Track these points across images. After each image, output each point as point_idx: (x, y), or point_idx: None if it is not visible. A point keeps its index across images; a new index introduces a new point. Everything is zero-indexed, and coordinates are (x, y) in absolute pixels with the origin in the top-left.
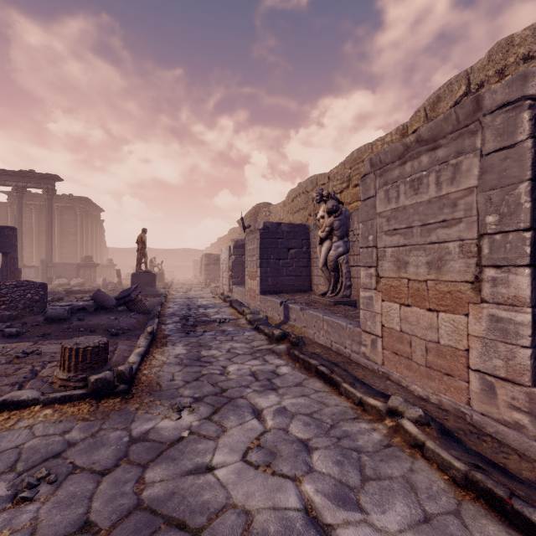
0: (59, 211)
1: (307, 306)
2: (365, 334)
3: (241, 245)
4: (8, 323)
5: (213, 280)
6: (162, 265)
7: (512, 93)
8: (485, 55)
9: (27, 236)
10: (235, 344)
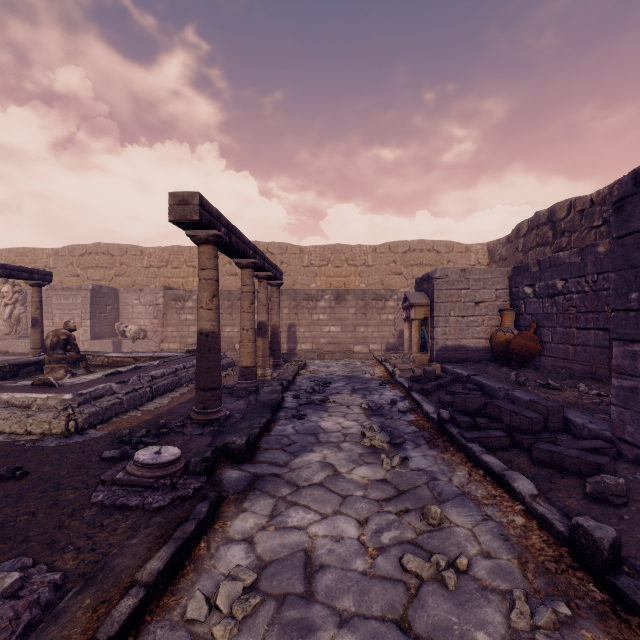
0: None
1: (2, 339)
2: None
3: None
4: None
5: None
6: None
7: (87, 287)
8: (92, 244)
9: None
10: None
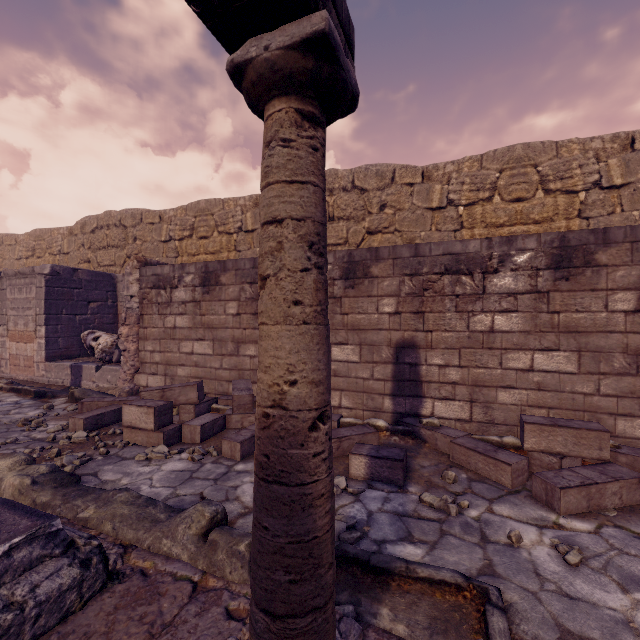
0: None
1: None
2: (3, 361)
3: None
4: None
5: None
6: None
7: (42, 270)
8: (103, 213)
9: None
10: None
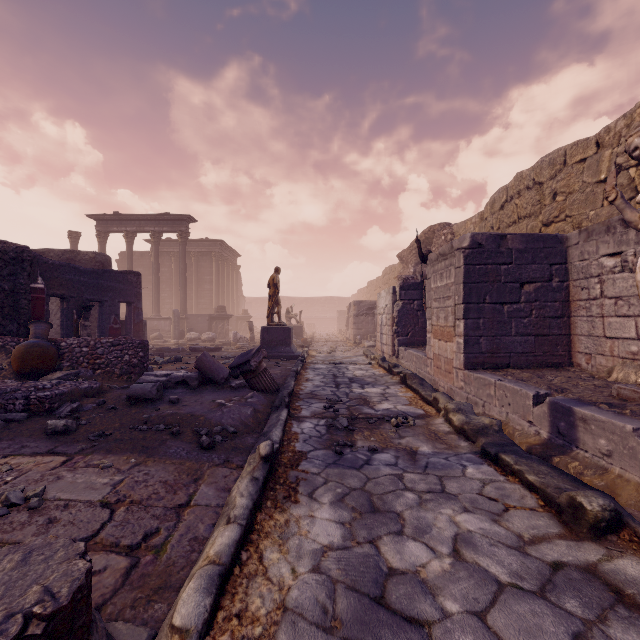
0: (196, 257)
1: None
2: None
3: (412, 285)
4: (75, 404)
5: (365, 336)
6: (302, 316)
7: None
8: None
9: (167, 286)
10: (462, 518)
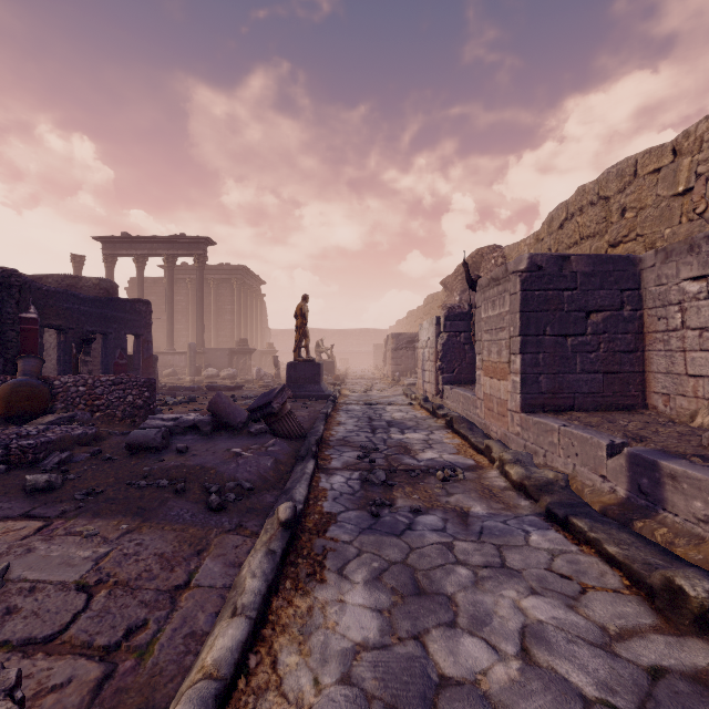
0: (215, 285)
1: None
2: None
3: (458, 315)
4: (64, 454)
5: (405, 372)
6: (334, 350)
7: None
8: None
9: (183, 317)
10: (530, 603)
